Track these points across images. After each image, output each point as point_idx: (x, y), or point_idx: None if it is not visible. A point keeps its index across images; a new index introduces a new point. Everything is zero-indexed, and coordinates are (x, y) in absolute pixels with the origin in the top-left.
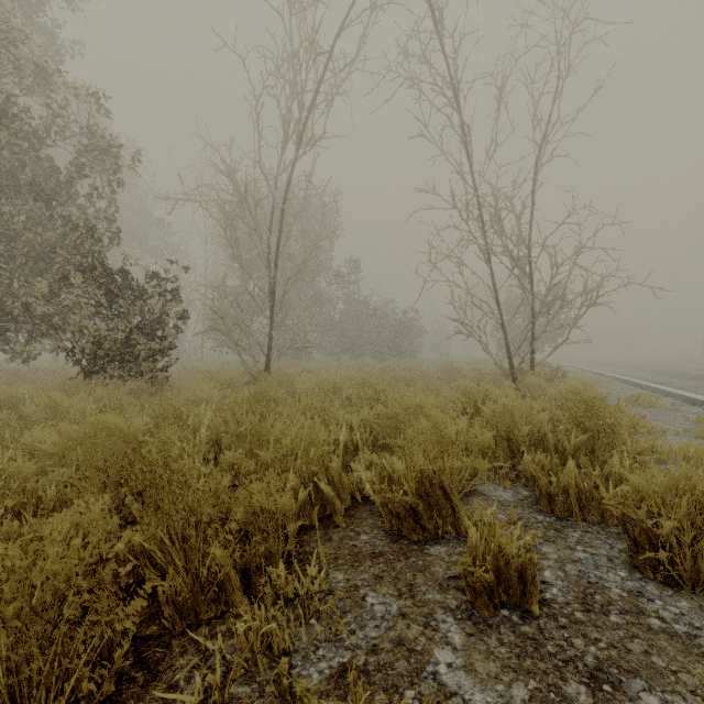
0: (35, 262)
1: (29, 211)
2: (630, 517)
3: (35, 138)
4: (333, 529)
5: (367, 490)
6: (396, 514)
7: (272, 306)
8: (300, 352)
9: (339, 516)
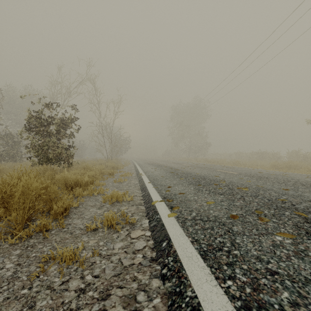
0: None
1: None
2: (106, 165)
3: None
4: None
5: None
6: None
7: None
8: None
9: None
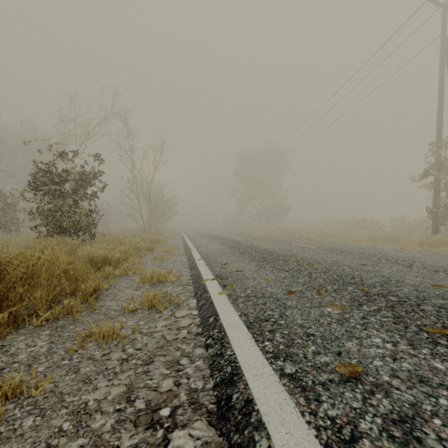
0: None
1: None
2: (142, 238)
3: None
4: None
5: None
6: None
7: None
8: None
9: None
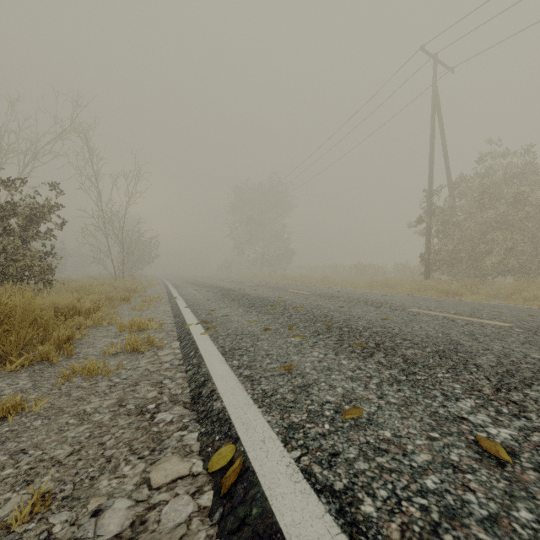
0: None
1: None
2: (113, 286)
3: None
4: None
5: None
6: None
7: None
8: None
9: None
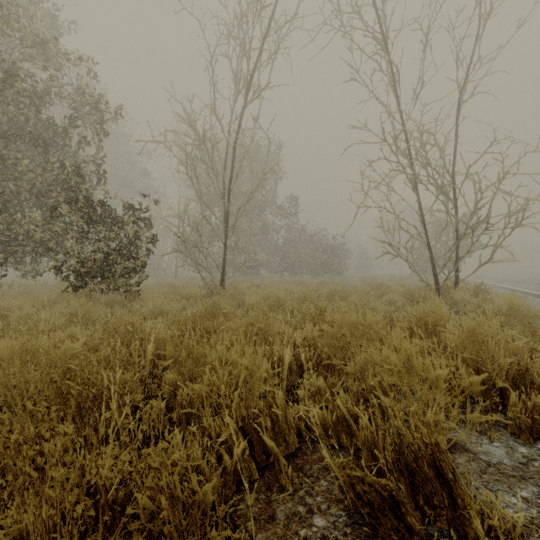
0: (37, 197)
1: (31, 156)
2: None
3: (35, 96)
4: (277, 494)
5: (325, 463)
6: (367, 502)
7: (226, 231)
8: (251, 270)
9: (284, 476)
